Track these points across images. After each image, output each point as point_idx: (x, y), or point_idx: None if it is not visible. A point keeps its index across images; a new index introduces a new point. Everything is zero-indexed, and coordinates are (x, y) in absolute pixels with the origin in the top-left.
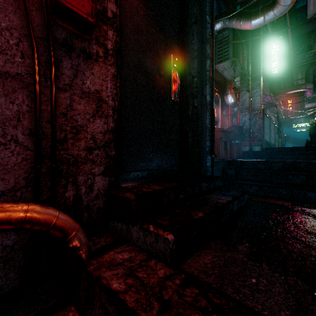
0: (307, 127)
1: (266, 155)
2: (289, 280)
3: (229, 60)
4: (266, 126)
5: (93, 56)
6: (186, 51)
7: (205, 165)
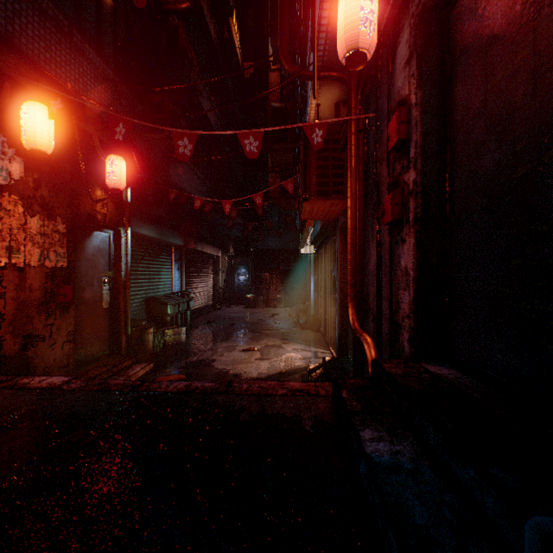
0: None
1: None
2: (275, 411)
3: None
4: None
5: (404, 238)
6: None
7: None
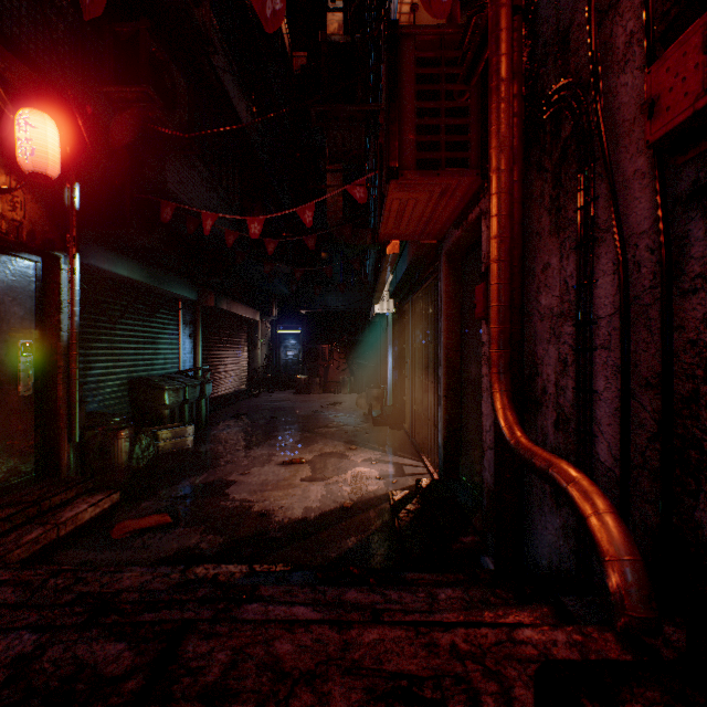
0: None
1: None
2: None
3: None
4: None
5: None
6: None
7: None
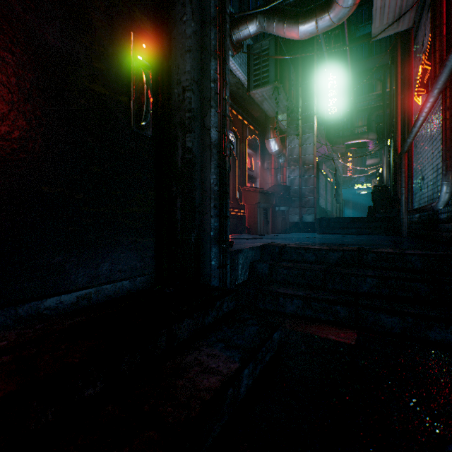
0: (368, 189)
1: (321, 229)
2: None
3: (269, 86)
4: (321, 186)
5: None
6: (173, 36)
7: (209, 265)
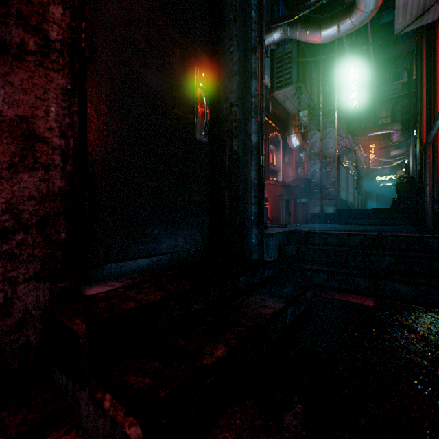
0: (393, 181)
1: (342, 220)
2: None
3: (292, 86)
4: (342, 179)
5: (10, 48)
6: (221, 63)
7: (250, 242)
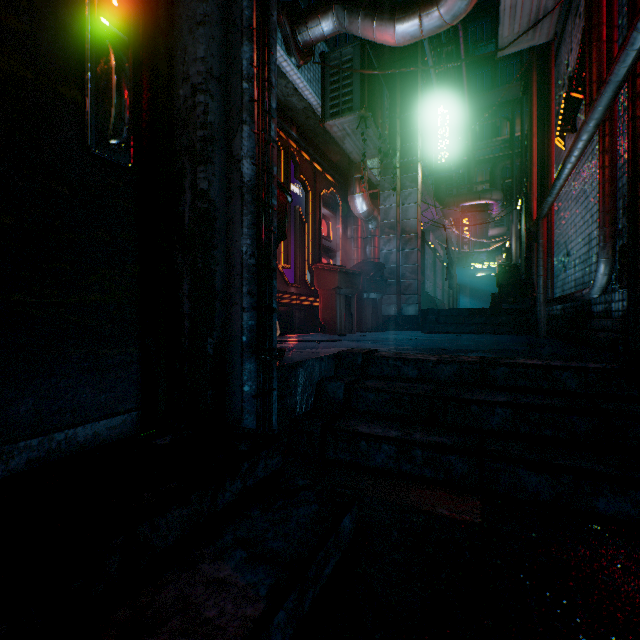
0: (491, 270)
1: (428, 325)
2: None
3: (353, 115)
4: (428, 265)
5: None
6: None
7: (239, 392)
